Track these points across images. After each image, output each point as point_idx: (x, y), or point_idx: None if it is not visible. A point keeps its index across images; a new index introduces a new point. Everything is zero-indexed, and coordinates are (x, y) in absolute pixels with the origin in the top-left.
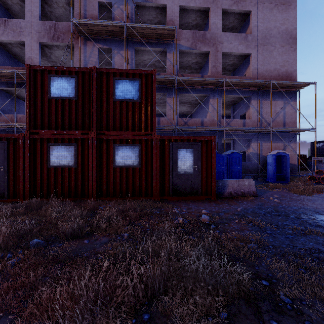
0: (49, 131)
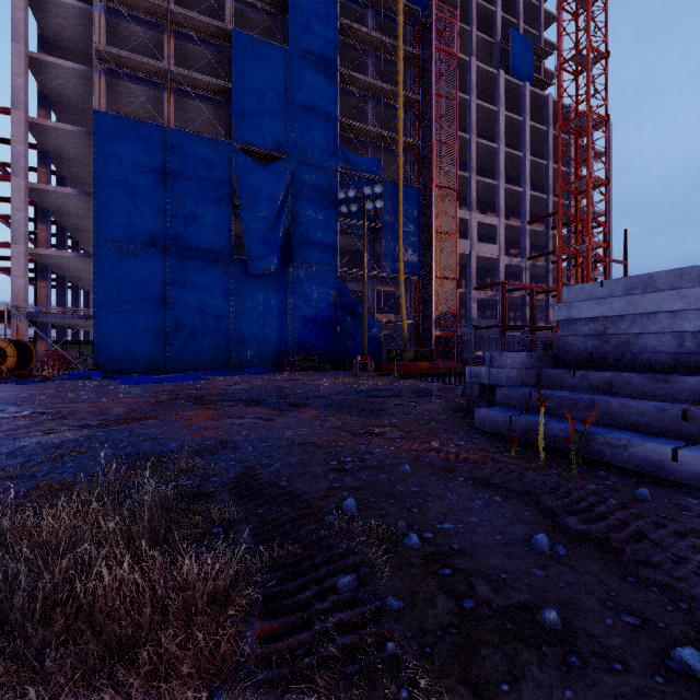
0: None
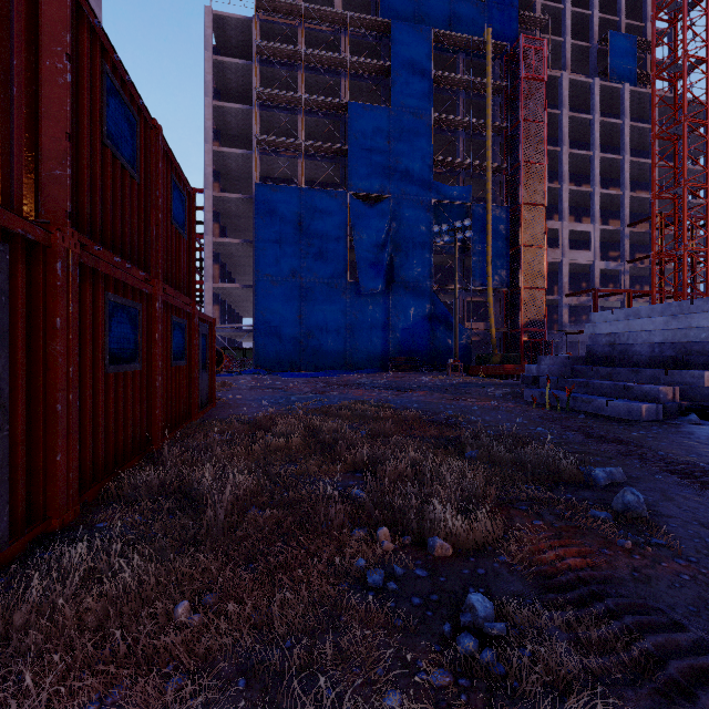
0: (106, 251)
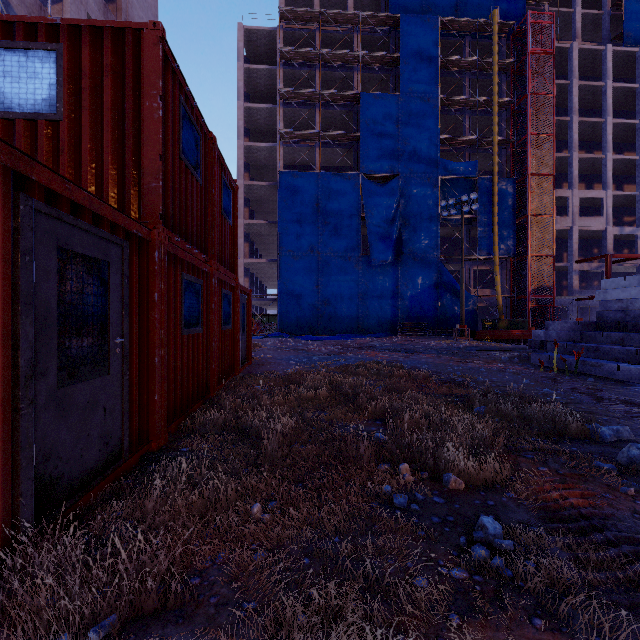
0: (181, 241)
